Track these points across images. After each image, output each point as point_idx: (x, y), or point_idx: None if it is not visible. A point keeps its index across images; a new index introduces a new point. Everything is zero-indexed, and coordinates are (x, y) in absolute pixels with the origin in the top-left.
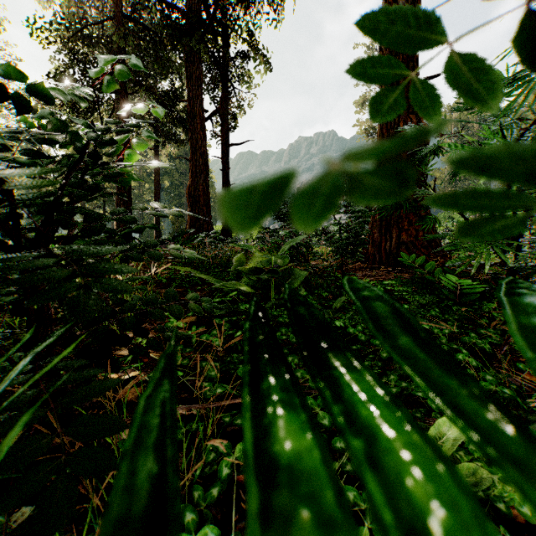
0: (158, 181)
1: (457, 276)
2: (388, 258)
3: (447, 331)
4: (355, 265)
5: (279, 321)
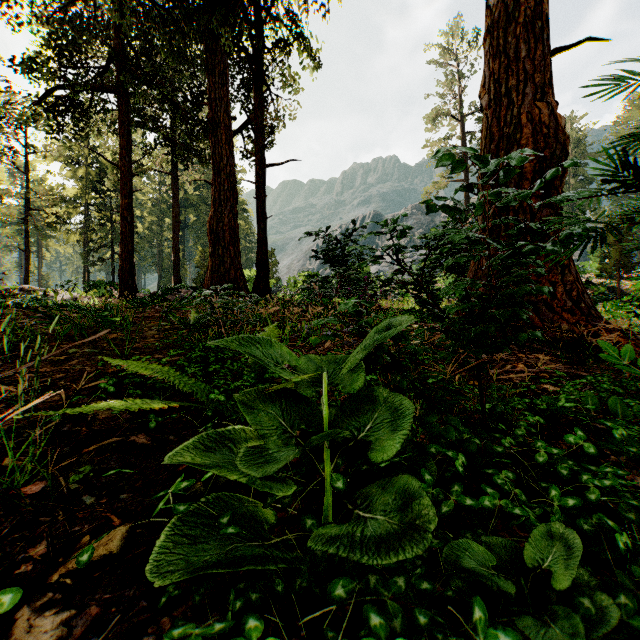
0: (178, 214)
1: None
2: None
3: None
4: None
5: None
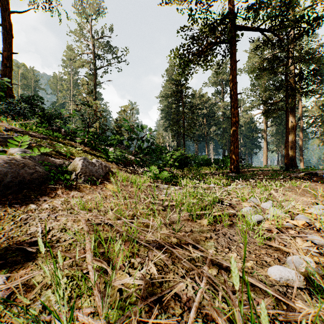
0: None
1: None
2: None
3: None
4: None
5: None
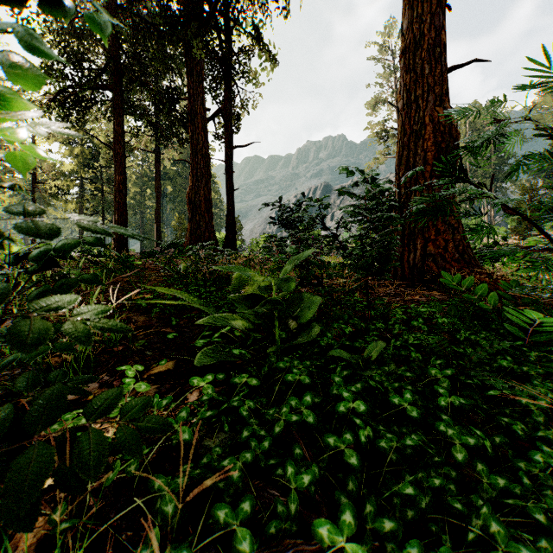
0: (159, 186)
1: (499, 296)
2: (411, 272)
3: (543, 402)
4: (375, 281)
5: (286, 380)
